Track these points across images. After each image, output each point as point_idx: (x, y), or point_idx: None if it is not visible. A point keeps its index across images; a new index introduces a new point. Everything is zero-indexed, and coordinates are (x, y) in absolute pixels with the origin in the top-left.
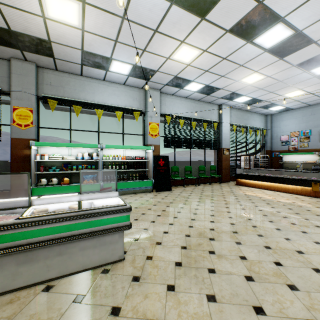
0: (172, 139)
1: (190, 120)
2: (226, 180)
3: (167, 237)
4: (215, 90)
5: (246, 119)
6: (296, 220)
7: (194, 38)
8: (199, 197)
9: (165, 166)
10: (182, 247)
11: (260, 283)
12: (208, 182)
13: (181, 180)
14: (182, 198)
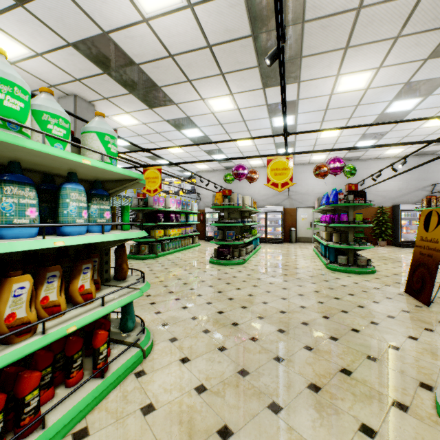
0: None
1: None
2: None
3: None
4: None
5: None
6: None
7: None
8: None
9: None
10: None
11: None
12: None
13: None
14: None
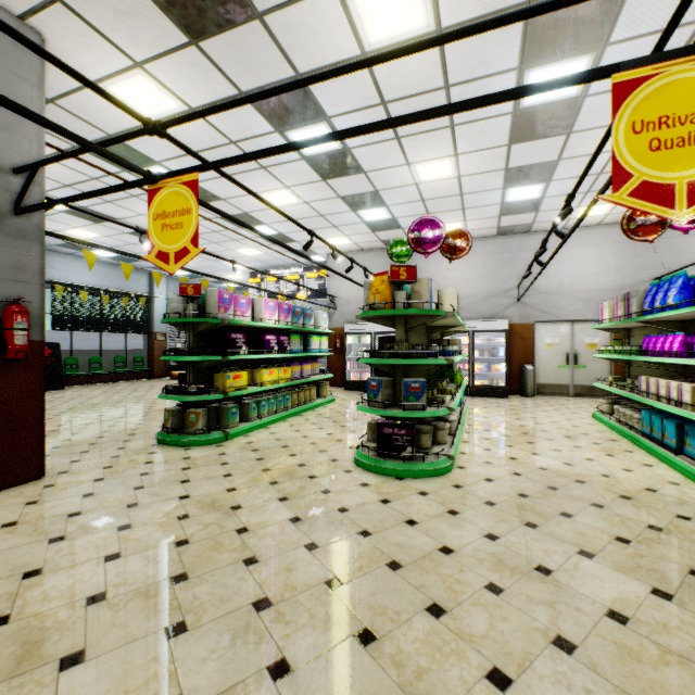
0: (67, 318)
1: (101, 292)
2: (161, 375)
3: (56, 408)
4: (136, 260)
5: None
6: None
7: (91, 229)
8: (105, 391)
9: (54, 357)
10: (70, 409)
11: (115, 409)
12: (130, 378)
13: (84, 377)
14: (80, 393)
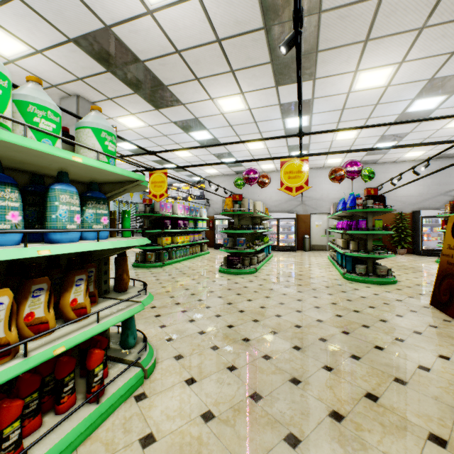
0: None
1: None
2: None
3: None
4: None
5: (128, 195)
6: (128, 251)
7: None
8: None
9: None
10: None
11: None
12: None
13: None
14: None
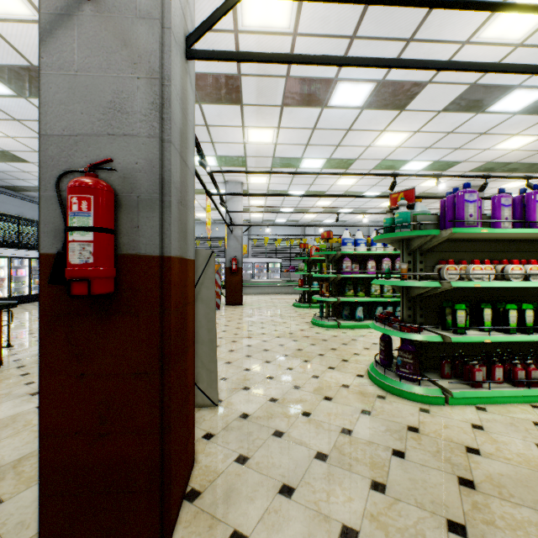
0: None
1: None
2: None
3: None
4: None
5: None
6: None
7: None
8: None
9: None
10: None
11: None
12: None
13: None
14: None
